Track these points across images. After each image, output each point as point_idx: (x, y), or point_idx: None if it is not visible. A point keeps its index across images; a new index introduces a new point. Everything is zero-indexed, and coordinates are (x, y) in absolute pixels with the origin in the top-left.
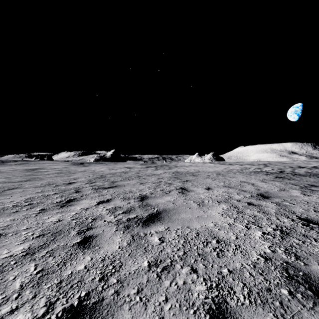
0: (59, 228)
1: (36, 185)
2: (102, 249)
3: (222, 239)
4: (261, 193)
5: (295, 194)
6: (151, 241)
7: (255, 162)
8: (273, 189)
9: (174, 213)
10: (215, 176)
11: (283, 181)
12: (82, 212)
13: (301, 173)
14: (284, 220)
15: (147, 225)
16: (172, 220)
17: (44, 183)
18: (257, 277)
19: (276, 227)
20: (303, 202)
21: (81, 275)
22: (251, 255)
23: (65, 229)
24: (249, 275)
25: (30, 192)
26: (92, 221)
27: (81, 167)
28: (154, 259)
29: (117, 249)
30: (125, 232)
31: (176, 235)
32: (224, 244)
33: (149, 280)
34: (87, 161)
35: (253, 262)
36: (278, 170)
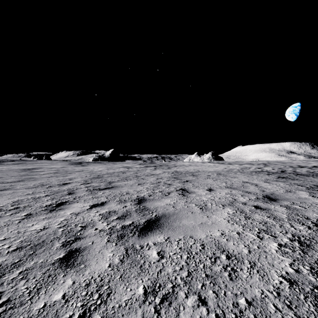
0: (42, 238)
1: (28, 186)
2: (88, 269)
3: (232, 253)
4: (267, 195)
5: (303, 195)
6: (149, 257)
7: (255, 162)
8: (279, 190)
9: (174, 219)
10: (216, 176)
11: (287, 182)
12: (72, 217)
13: (304, 173)
14: (299, 228)
15: (144, 234)
16: (172, 228)
17: (37, 184)
18: (285, 312)
19: (293, 237)
20: (314, 205)
21: (57, 310)
22: (271, 277)
23: (49, 239)
24: (274, 309)
25: (20, 193)
26: (82, 229)
27: (79, 166)
28: (152, 284)
29: (107, 268)
30: (118, 243)
31: (178, 247)
32: (235, 261)
33: (144, 317)
34: (86, 160)
35: (276, 288)
36: (279, 169)
